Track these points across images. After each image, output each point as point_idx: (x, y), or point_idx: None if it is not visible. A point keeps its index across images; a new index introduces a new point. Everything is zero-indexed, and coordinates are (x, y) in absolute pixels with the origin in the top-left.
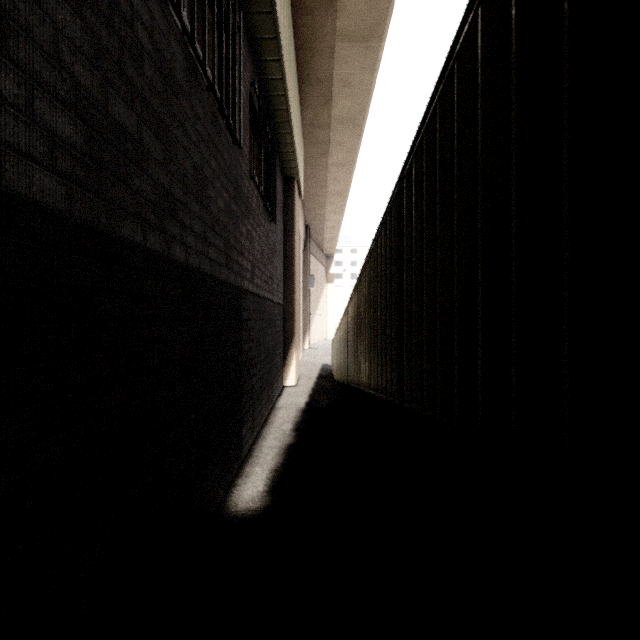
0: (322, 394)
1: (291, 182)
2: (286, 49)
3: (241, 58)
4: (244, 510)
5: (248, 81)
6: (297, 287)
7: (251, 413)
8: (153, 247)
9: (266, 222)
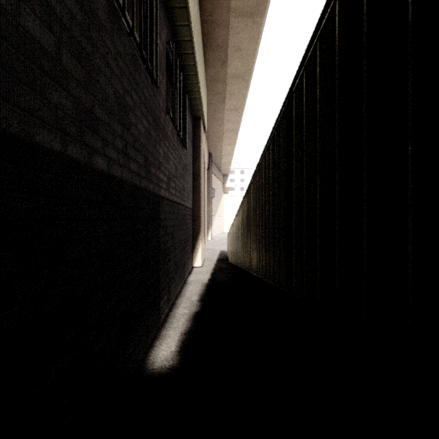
0: (220, 273)
1: (198, 120)
2: (194, 18)
3: (158, 17)
4: (159, 368)
5: (165, 39)
6: (202, 196)
7: (167, 289)
8: (74, 156)
9: (179, 147)
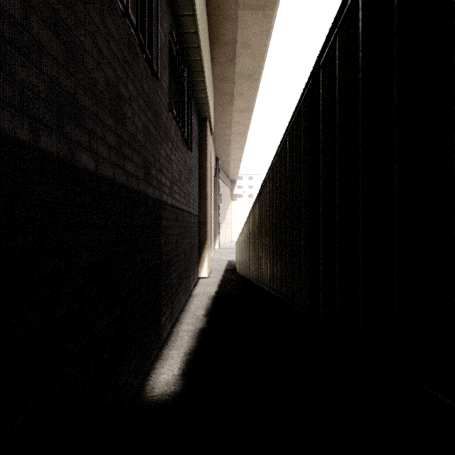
0: (228, 284)
1: (204, 122)
2: (199, 9)
3: (158, 1)
4: (159, 395)
5: (167, 29)
6: (209, 202)
7: (170, 304)
8: (49, 149)
9: (184, 149)
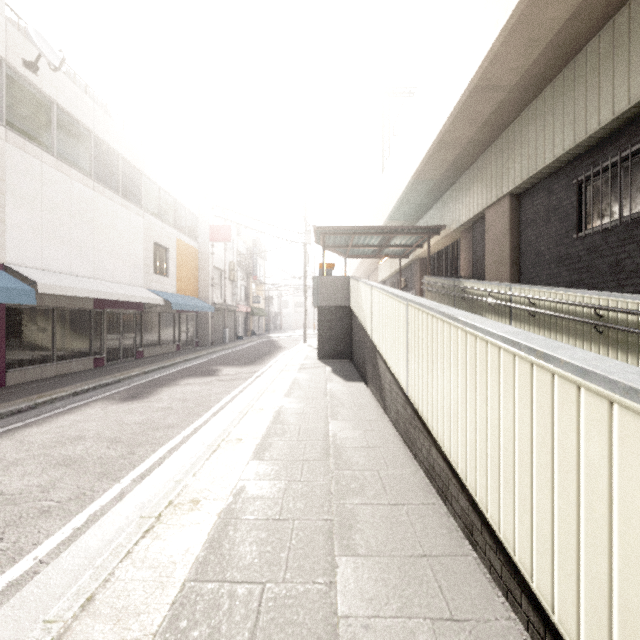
0: None
1: None
2: None
3: None
4: None
5: None
6: None
7: None
8: None
9: None
